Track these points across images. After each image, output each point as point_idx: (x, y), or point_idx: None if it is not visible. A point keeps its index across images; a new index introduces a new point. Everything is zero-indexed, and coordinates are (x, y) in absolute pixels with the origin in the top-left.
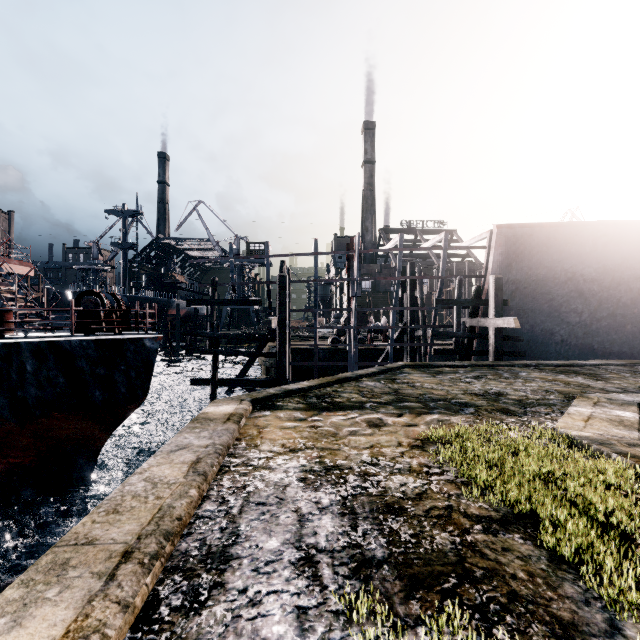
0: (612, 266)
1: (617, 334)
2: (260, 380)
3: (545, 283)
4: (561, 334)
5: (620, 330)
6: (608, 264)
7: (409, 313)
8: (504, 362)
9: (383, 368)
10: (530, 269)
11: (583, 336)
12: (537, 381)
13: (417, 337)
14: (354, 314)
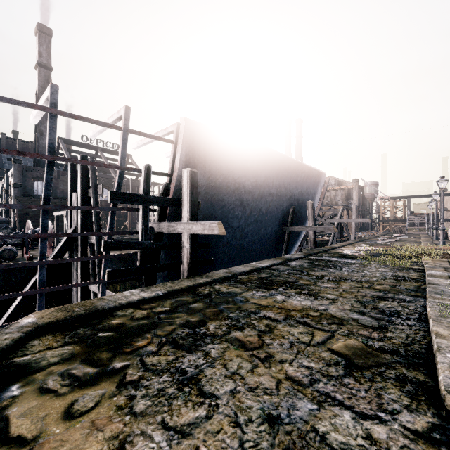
0: (260, 182)
1: (256, 235)
2: None
3: (221, 190)
4: (227, 237)
5: (258, 232)
6: (258, 180)
7: (80, 216)
8: (203, 278)
9: None
10: (211, 174)
11: (240, 238)
12: (280, 322)
13: (90, 245)
14: None
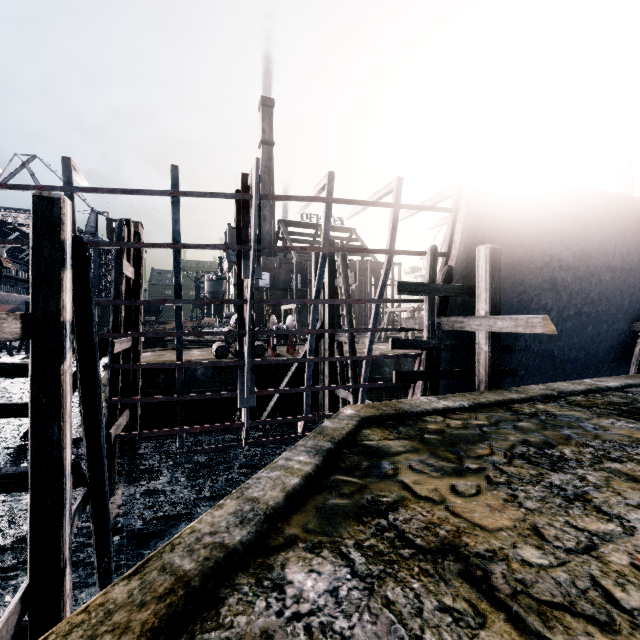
0: (589, 250)
1: (578, 337)
2: (1, 475)
3: (519, 268)
4: (526, 338)
5: (581, 332)
6: (586, 247)
7: (327, 310)
8: (512, 392)
9: (325, 445)
10: (505, 247)
11: (547, 340)
12: None
13: (338, 343)
14: (249, 309)
